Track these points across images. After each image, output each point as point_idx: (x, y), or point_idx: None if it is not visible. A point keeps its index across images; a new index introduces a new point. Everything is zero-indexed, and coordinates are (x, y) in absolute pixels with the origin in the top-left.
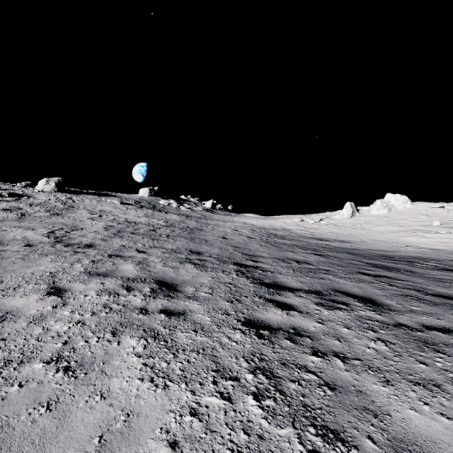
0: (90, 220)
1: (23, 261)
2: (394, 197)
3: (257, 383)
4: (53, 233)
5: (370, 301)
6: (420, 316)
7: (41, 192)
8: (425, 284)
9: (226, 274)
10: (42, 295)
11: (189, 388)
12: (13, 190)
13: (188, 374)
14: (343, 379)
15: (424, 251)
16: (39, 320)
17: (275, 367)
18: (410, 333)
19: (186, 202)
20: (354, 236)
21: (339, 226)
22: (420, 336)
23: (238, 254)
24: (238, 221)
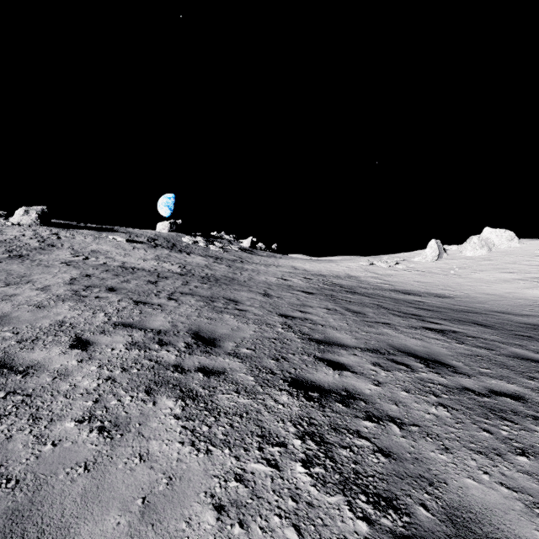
0: (62, 265)
1: None
2: (495, 232)
3: None
4: None
5: None
6: None
7: (15, 226)
8: None
9: (273, 467)
10: None
11: None
12: None
13: None
14: None
15: None
16: None
17: None
18: None
19: (218, 239)
20: (452, 286)
21: (424, 272)
22: None
23: (295, 339)
24: (286, 265)
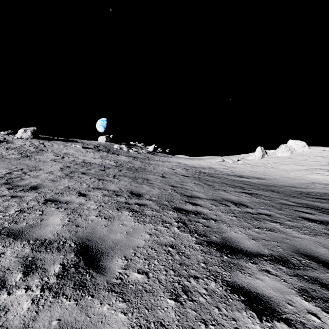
0: (52, 161)
1: None
2: (295, 142)
3: None
4: (10, 174)
5: None
6: None
7: (19, 139)
8: None
9: (167, 228)
10: None
11: None
12: None
13: None
14: None
15: None
16: None
17: None
18: None
19: (134, 146)
20: (267, 173)
21: (253, 165)
22: None
23: (177, 195)
24: (174, 161)
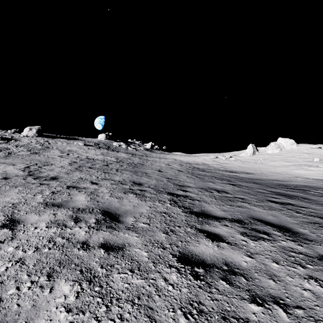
0: (59, 157)
1: None
2: (284, 140)
3: None
4: (28, 167)
5: (287, 230)
6: None
7: (25, 137)
8: None
9: (162, 204)
10: None
11: None
12: (5, 135)
13: None
14: None
15: (310, 181)
16: None
17: None
18: None
19: (132, 144)
20: (256, 169)
21: (244, 162)
22: None
23: (171, 184)
24: (170, 158)
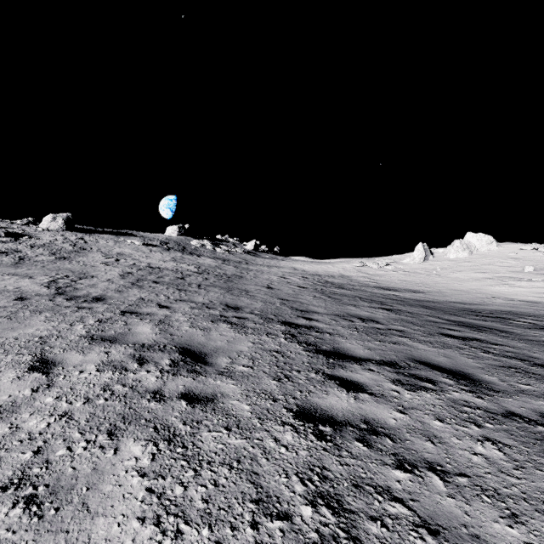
0: (104, 265)
1: (7, 321)
2: (476, 236)
3: (320, 525)
4: (55, 282)
5: (464, 377)
6: (534, 400)
7: (46, 231)
8: (528, 349)
9: (272, 338)
10: (21, 371)
11: (214, 537)
12: (12, 228)
13: (214, 509)
14: (448, 513)
15: (516, 304)
16: (9, 412)
17: (345, 491)
18: (528, 428)
19: (223, 242)
20: (429, 284)
21: (409, 273)
22: (543, 433)
23: (287, 309)
24: (287, 267)
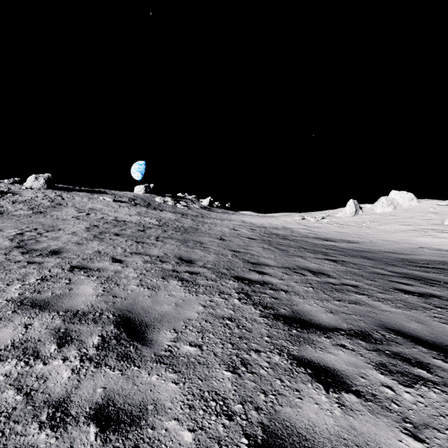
0: (74, 219)
1: None
2: (399, 194)
3: None
4: (21, 235)
5: None
6: None
7: (29, 189)
8: None
9: (225, 299)
10: None
11: None
12: None
13: None
14: None
15: (444, 254)
16: None
17: None
18: None
19: (183, 199)
20: (361, 235)
21: (342, 225)
22: None
23: (239, 262)
24: (237, 220)
